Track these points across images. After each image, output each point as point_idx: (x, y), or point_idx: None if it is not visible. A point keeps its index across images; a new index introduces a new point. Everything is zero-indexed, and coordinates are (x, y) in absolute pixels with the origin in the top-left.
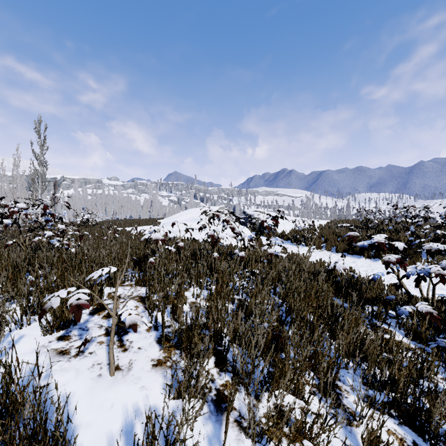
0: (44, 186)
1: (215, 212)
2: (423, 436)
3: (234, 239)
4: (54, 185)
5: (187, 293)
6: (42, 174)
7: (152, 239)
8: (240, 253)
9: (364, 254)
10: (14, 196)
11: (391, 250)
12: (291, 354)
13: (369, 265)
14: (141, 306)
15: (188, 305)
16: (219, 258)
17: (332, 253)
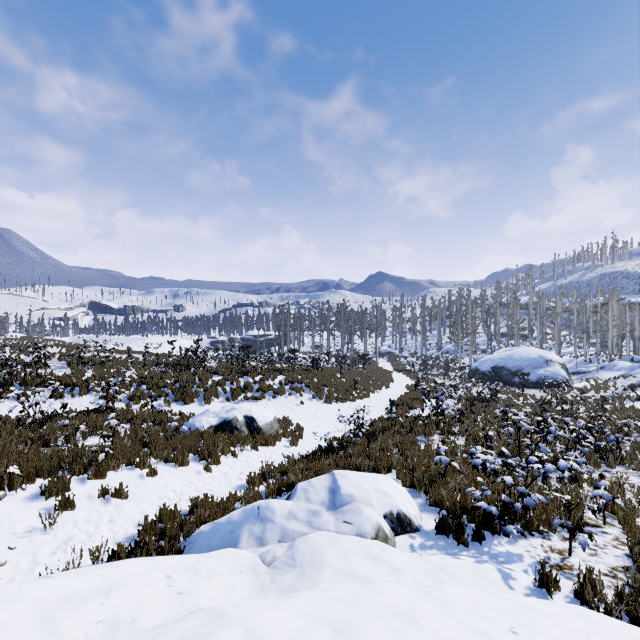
0: None
1: None
2: (46, 446)
3: None
4: None
5: None
6: None
7: None
8: None
9: None
10: None
11: None
12: None
13: None
14: None
15: None
16: None
17: None
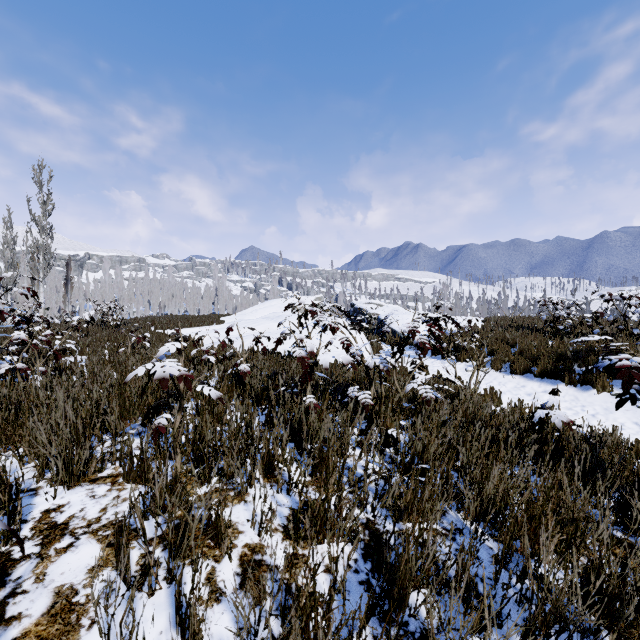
0: (49, 265)
1: (309, 307)
2: None
3: (340, 350)
4: (67, 264)
5: (239, 509)
6: (46, 247)
7: (154, 378)
8: (360, 393)
9: (562, 377)
10: (3, 280)
11: (612, 372)
12: None
13: (575, 398)
14: (105, 570)
15: (236, 562)
16: (316, 406)
17: (505, 374)
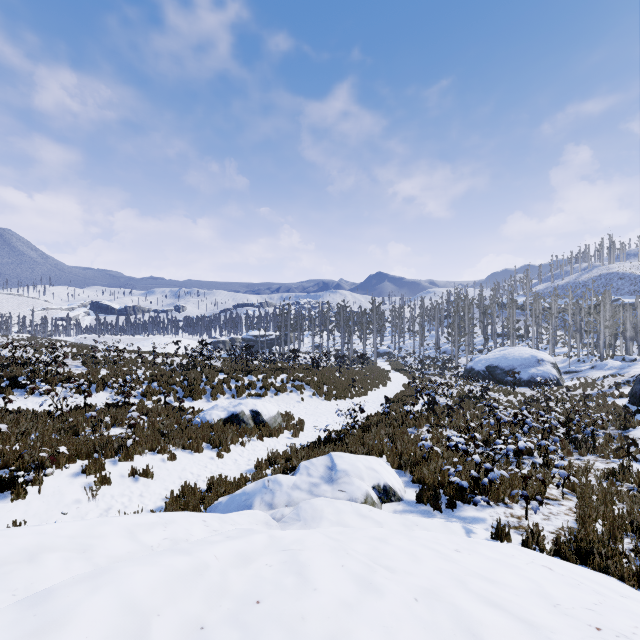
0: None
1: None
2: (76, 436)
3: None
4: None
5: None
6: None
7: None
8: None
9: None
10: None
11: (13, 385)
12: (30, 438)
13: None
14: None
15: None
16: None
17: None
